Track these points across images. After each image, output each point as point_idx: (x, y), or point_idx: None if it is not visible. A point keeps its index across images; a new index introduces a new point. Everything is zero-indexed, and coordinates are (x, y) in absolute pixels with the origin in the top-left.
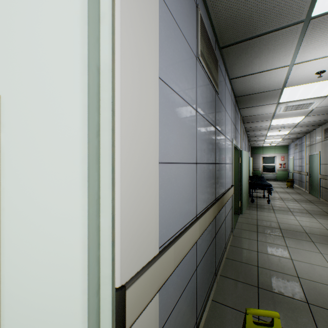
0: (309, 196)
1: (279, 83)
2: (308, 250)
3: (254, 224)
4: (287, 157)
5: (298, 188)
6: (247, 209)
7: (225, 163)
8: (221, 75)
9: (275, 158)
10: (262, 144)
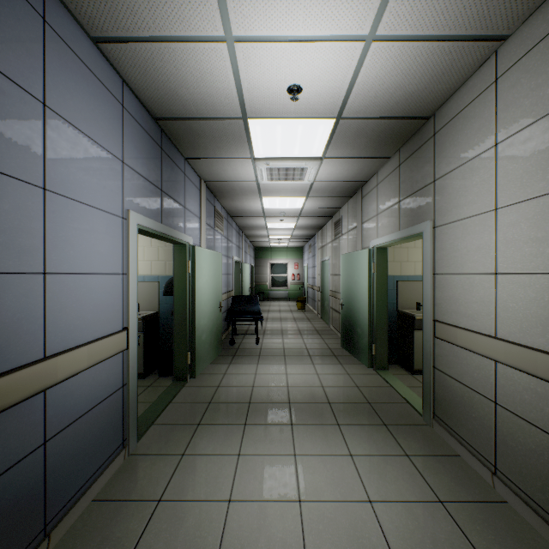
0: (320, 322)
1: (231, 98)
2: (276, 453)
3: (206, 402)
4: (302, 265)
5: (311, 311)
6: (215, 362)
7: (43, 273)
8: None
9: (288, 265)
10: (269, 244)
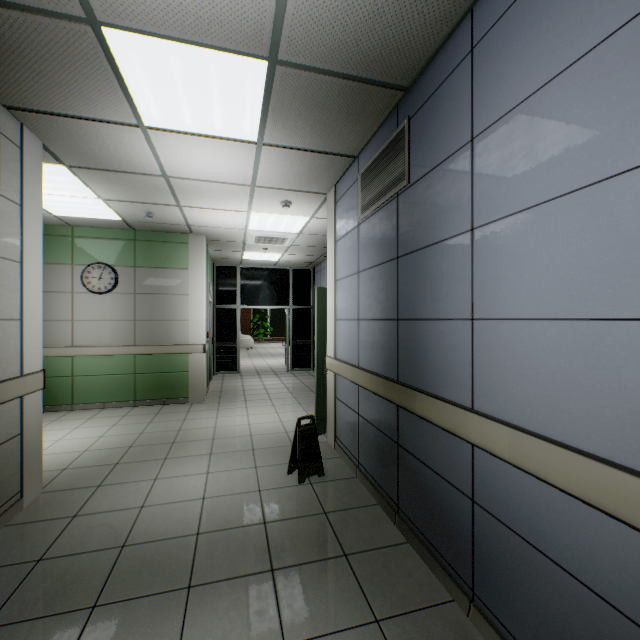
0: None
1: None
2: None
3: None
4: None
5: None
6: None
7: (471, 319)
8: (428, 110)
9: None
10: None
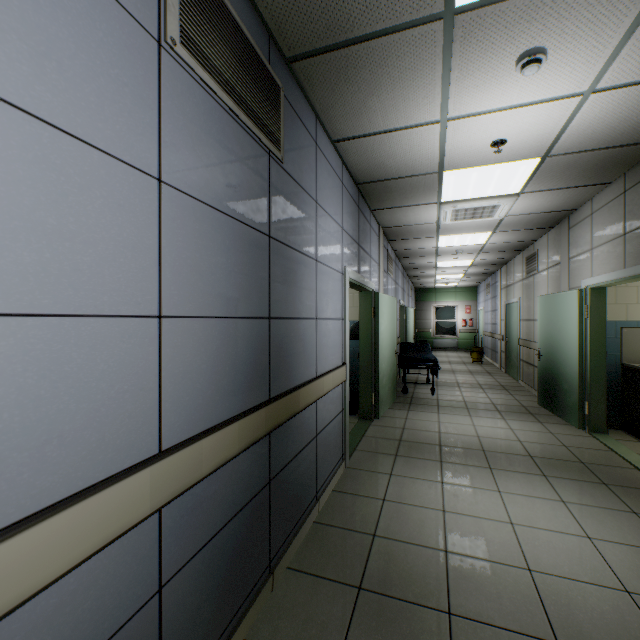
0: (504, 377)
1: (431, 159)
2: (479, 487)
3: (396, 439)
4: (476, 308)
5: (490, 364)
6: (392, 407)
7: (316, 318)
8: (297, 124)
9: (457, 309)
10: (434, 284)
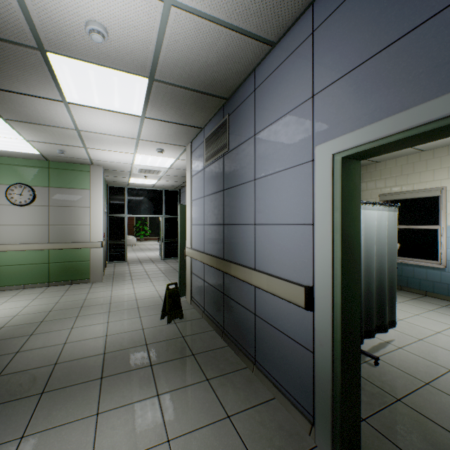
0: None
1: None
2: None
3: None
4: None
5: None
6: None
7: (254, 224)
8: (237, 113)
9: None
10: None
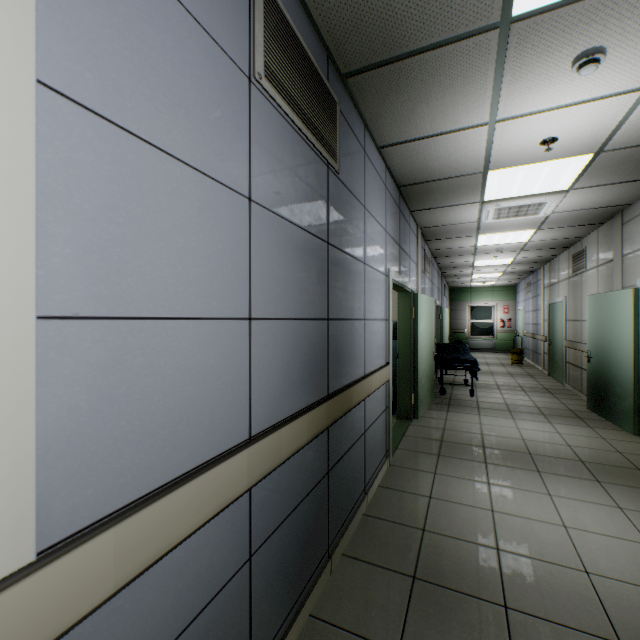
0: (548, 379)
1: (476, 160)
2: (528, 489)
3: (437, 439)
4: (515, 308)
5: (531, 366)
6: (430, 408)
7: (364, 319)
8: (349, 135)
9: (494, 308)
10: (469, 283)
